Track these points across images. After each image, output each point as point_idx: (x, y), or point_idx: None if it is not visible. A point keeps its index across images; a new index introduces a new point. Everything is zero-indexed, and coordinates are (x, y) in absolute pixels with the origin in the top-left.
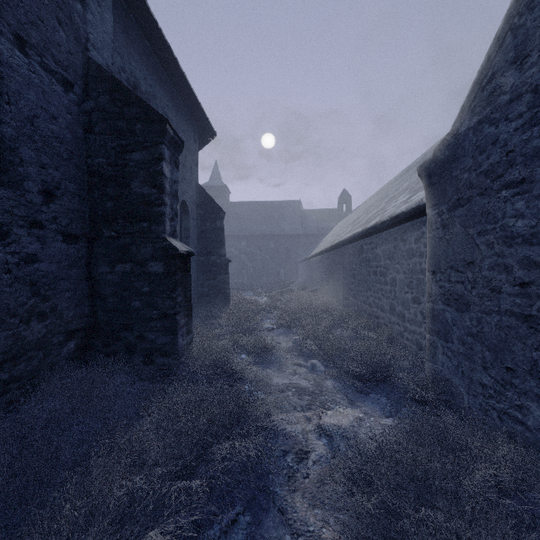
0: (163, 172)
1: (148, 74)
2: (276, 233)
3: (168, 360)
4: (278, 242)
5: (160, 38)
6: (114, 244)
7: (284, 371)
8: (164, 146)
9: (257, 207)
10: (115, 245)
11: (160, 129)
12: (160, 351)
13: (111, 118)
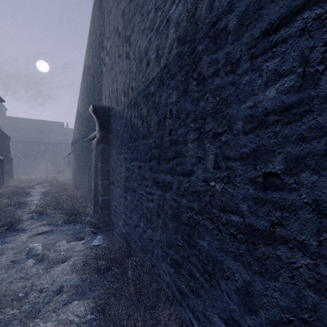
0: None
1: None
2: (46, 141)
3: None
4: (47, 146)
5: None
6: None
7: (37, 190)
8: None
9: (31, 122)
10: None
11: None
12: None
13: None
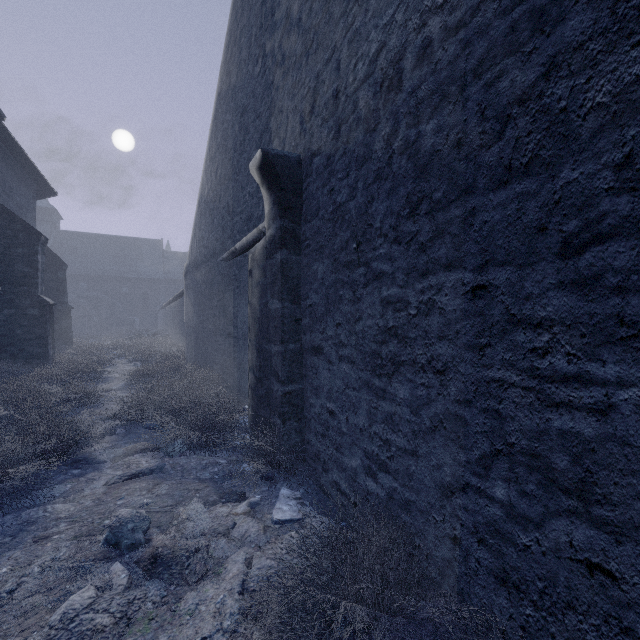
0: (38, 260)
1: (0, 164)
2: (130, 275)
3: (42, 361)
4: (133, 286)
5: (15, 144)
6: (2, 298)
7: (118, 368)
8: (39, 246)
9: (104, 241)
10: (3, 299)
11: (37, 238)
12: (37, 357)
13: (1, 228)
